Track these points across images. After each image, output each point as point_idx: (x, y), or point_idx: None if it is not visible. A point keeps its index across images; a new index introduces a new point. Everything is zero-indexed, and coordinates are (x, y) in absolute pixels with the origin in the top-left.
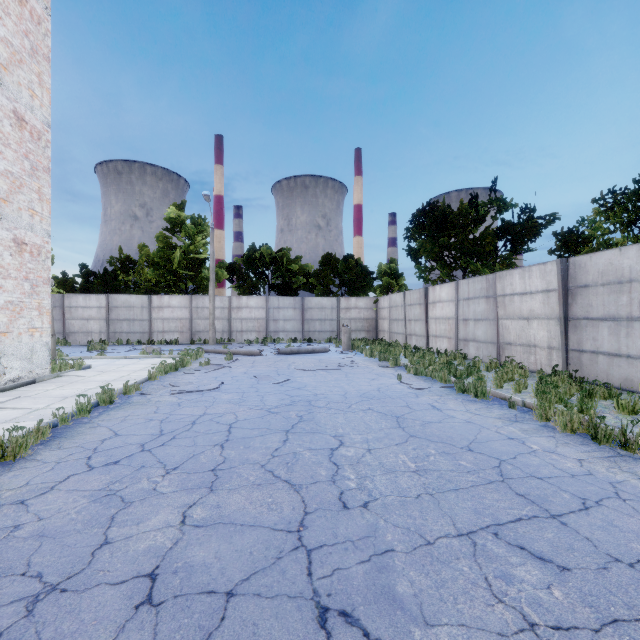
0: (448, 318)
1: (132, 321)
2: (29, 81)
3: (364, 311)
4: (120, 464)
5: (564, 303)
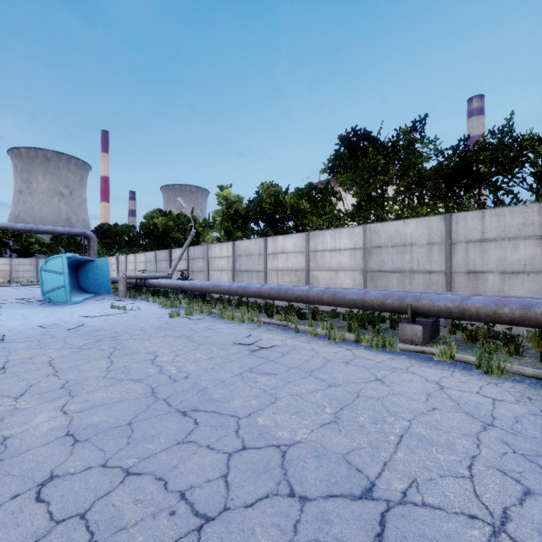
0: None
1: None
2: None
3: None
4: None
5: (118, 267)
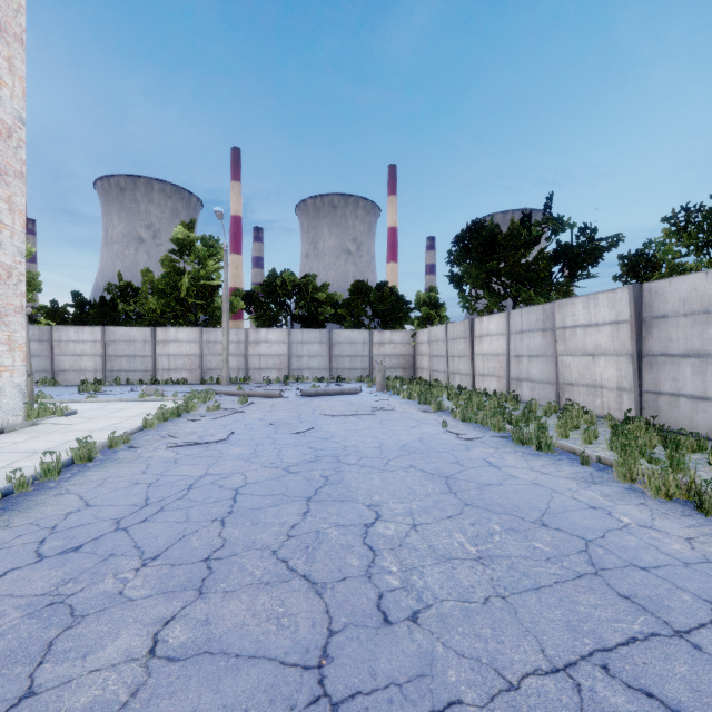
0: (497, 354)
1: (133, 357)
2: None
3: (400, 346)
4: (81, 551)
5: (637, 337)
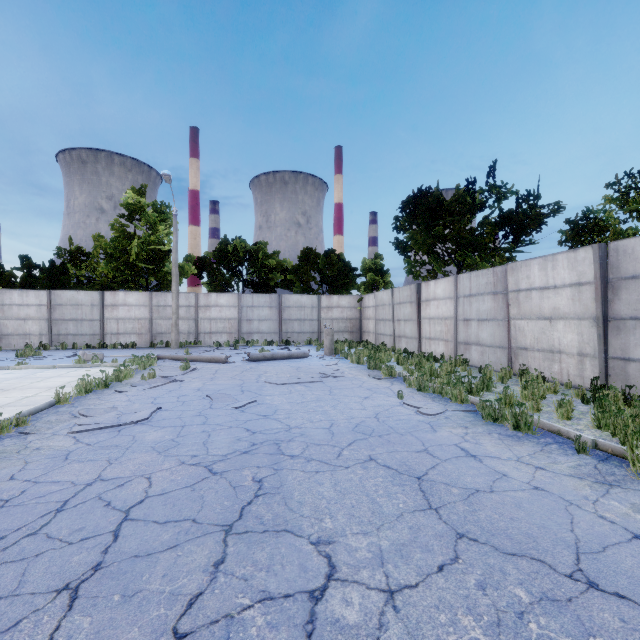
0: (445, 318)
1: (80, 321)
2: None
3: (347, 310)
4: None
5: (603, 299)
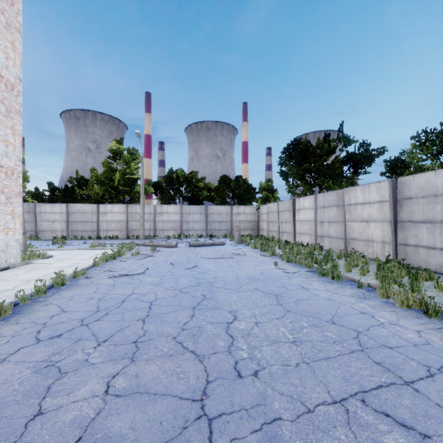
0: (309, 221)
1: (85, 222)
2: (4, 46)
3: (249, 215)
4: (62, 337)
5: (394, 210)
